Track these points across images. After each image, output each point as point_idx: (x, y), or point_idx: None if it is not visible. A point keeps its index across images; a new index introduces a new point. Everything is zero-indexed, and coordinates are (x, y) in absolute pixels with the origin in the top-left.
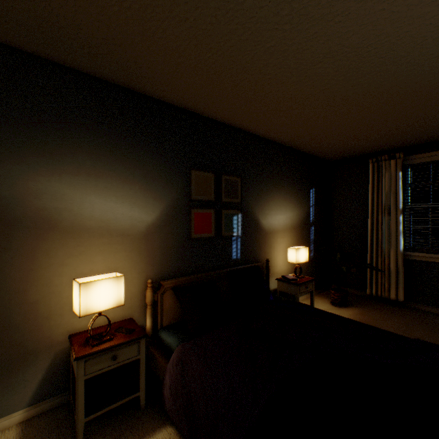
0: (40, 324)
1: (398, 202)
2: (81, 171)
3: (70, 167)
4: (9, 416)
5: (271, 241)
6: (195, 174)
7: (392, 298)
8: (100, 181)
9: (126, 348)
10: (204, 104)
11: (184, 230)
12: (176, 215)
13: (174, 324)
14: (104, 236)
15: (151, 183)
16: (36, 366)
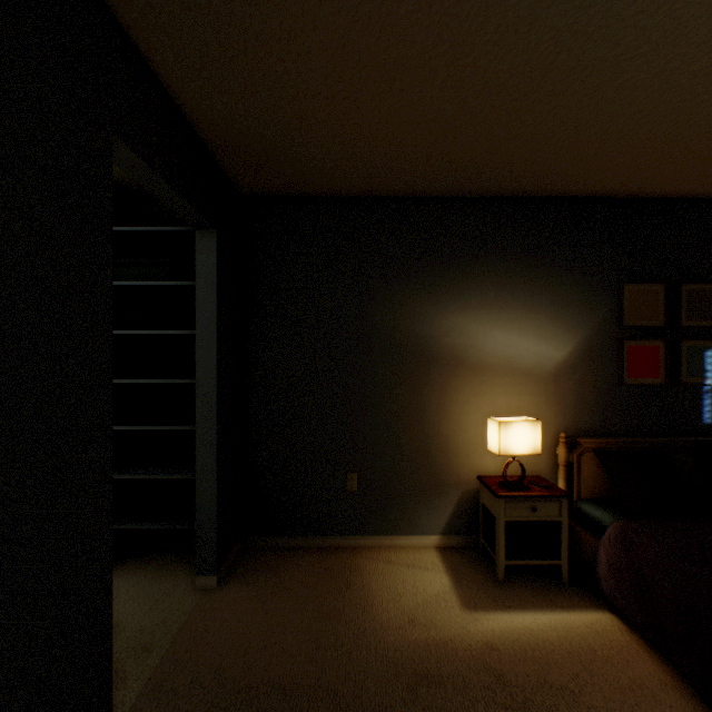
0: (449, 459)
1: None
2: (483, 304)
3: (474, 301)
4: (427, 537)
5: None
6: (628, 289)
7: None
8: (502, 313)
9: (545, 503)
10: (648, 184)
11: (609, 372)
12: (597, 349)
13: (598, 498)
14: (506, 375)
15: (561, 309)
16: (446, 499)
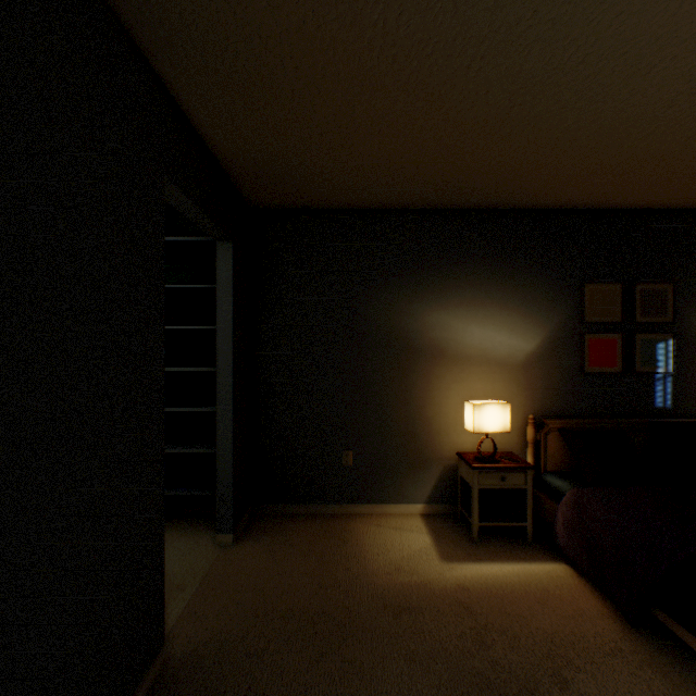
0: (432, 438)
1: None
2: (462, 302)
3: (454, 300)
4: (413, 505)
5: None
6: (590, 289)
7: None
8: (478, 310)
9: (512, 473)
10: (604, 198)
11: (572, 362)
12: (562, 342)
13: (561, 471)
14: (482, 364)
15: (531, 307)
16: (430, 472)
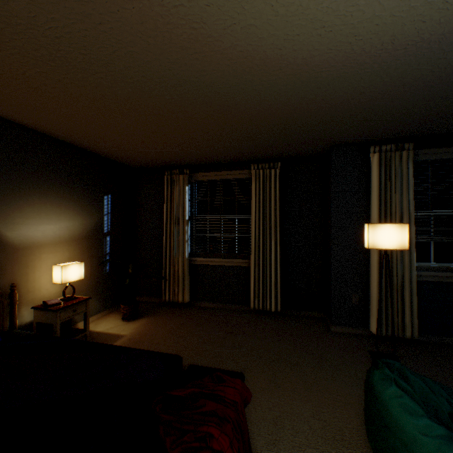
0: None
1: (185, 214)
2: None
3: None
4: None
5: (28, 258)
6: None
7: (180, 301)
8: None
9: None
10: None
11: None
12: None
13: None
14: None
15: None
16: None
